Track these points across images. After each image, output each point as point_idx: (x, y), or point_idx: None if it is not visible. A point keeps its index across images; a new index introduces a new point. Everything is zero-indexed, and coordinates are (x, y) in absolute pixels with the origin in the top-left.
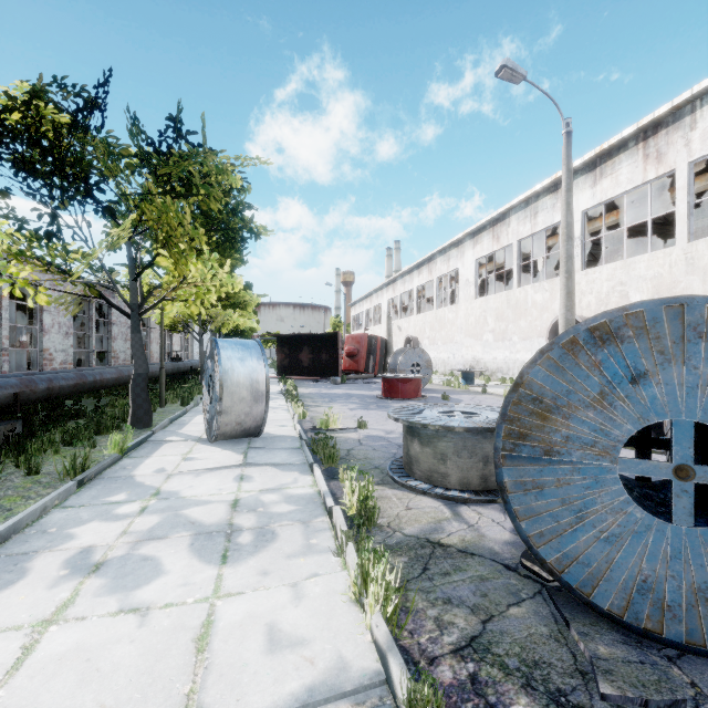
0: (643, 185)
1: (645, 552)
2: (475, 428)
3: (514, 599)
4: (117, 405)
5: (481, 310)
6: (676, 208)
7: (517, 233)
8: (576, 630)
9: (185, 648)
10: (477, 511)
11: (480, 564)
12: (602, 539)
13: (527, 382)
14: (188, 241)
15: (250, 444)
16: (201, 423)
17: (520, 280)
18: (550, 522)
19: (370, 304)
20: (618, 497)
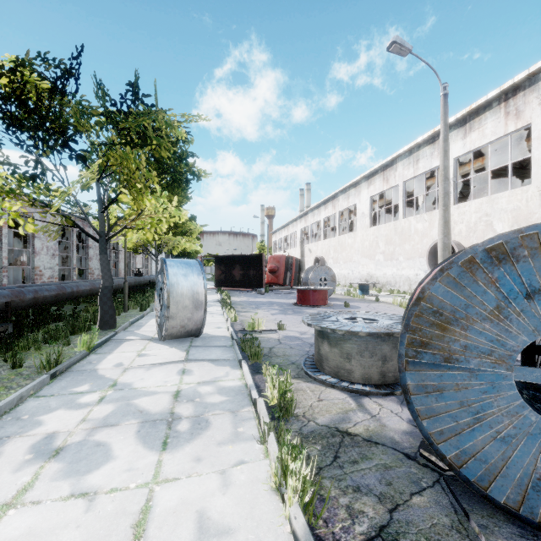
0: (504, 136)
1: (539, 452)
2: (375, 333)
3: (416, 487)
4: (90, 310)
5: (374, 236)
6: (532, 154)
7: (402, 176)
8: (476, 522)
9: (124, 535)
10: (377, 403)
11: (383, 453)
12: (498, 439)
13: (428, 296)
14: (144, 182)
15: (192, 342)
16: (155, 325)
17: (405, 213)
18: (449, 422)
19: (287, 232)
20: (514, 401)
